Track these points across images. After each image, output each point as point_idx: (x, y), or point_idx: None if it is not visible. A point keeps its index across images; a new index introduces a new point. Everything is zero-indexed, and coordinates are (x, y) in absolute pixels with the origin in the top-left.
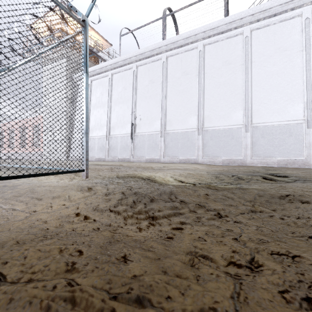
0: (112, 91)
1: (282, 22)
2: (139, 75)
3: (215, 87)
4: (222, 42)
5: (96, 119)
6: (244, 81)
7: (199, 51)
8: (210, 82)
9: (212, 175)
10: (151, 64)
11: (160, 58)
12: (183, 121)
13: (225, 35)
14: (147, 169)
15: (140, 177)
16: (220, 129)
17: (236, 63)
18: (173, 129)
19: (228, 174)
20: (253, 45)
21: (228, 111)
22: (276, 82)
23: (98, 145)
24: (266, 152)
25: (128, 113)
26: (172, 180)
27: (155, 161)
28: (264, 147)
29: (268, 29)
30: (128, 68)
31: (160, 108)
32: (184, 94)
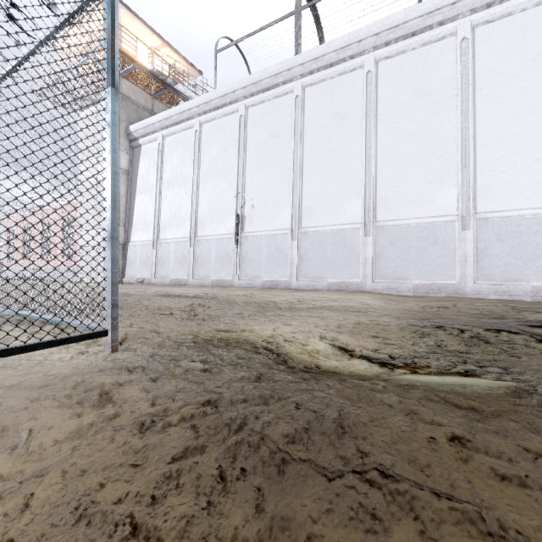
0: (200, 155)
1: (541, 5)
2: (250, 123)
3: (398, 143)
4: (413, 52)
5: (172, 207)
6: (459, 127)
7: (366, 73)
8: (389, 132)
9: (412, 328)
10: (273, 102)
11: (290, 90)
12: (335, 210)
13: (420, 39)
14: (267, 309)
15: (248, 343)
16: (410, 224)
17: (442, 93)
18: (315, 225)
19: (446, 325)
20: (477, 56)
21: (427, 189)
22: (527, 128)
23: (176, 255)
24: (507, 271)
25: (231, 195)
26: (327, 350)
27: (280, 285)
28: (503, 260)
29: (511, 21)
30: (231, 112)
31: (290, 185)
32: (337, 158)
